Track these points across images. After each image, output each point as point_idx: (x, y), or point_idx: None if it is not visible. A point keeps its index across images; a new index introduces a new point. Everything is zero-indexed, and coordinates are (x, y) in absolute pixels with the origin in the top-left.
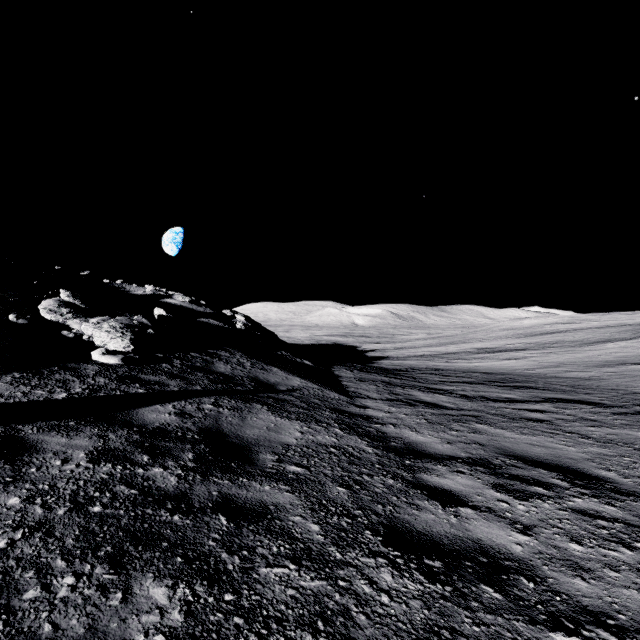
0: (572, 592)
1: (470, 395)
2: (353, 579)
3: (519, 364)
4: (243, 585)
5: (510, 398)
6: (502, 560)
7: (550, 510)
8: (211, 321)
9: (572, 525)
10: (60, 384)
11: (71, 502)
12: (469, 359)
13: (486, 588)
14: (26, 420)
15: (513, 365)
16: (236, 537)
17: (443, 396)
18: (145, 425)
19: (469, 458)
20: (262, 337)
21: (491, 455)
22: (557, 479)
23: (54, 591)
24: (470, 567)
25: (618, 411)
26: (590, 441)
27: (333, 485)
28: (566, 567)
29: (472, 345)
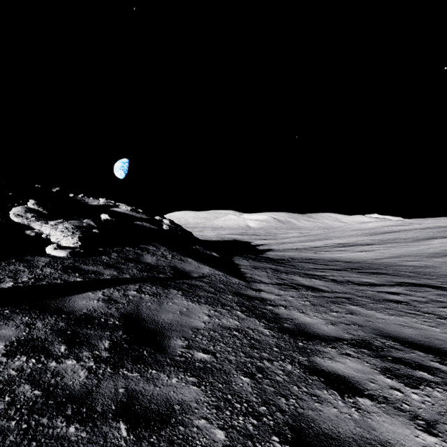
0: None
1: (338, 280)
2: None
3: (369, 255)
4: None
5: (370, 282)
6: None
7: (444, 400)
8: (144, 224)
9: None
10: (11, 274)
11: None
12: (332, 251)
13: None
14: None
15: (365, 256)
16: None
17: (318, 281)
18: (73, 312)
19: (352, 339)
20: (182, 235)
21: (370, 336)
22: (436, 362)
23: None
24: None
25: None
26: None
27: (237, 374)
28: None
29: (332, 241)
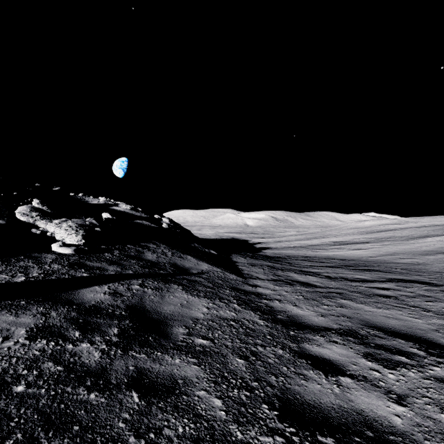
0: None
1: (332, 276)
2: None
3: (364, 253)
4: None
5: (362, 278)
6: (386, 434)
7: (416, 379)
8: (144, 222)
9: (439, 394)
10: (22, 270)
11: None
12: (328, 249)
13: None
14: None
15: (360, 254)
16: (145, 416)
17: (313, 277)
18: (83, 303)
19: (340, 329)
20: (181, 234)
21: (357, 326)
22: (414, 348)
23: None
24: (360, 443)
25: None
26: (431, 314)
27: (233, 357)
28: None
29: (329, 239)
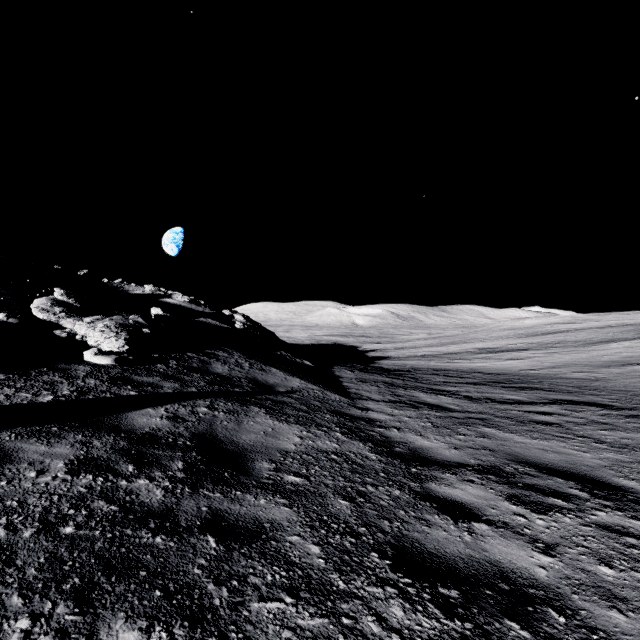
0: (610, 628)
1: (474, 396)
2: (359, 615)
3: (522, 364)
4: (231, 626)
5: (516, 400)
6: (526, 587)
7: (572, 525)
8: (210, 321)
9: (598, 543)
10: (47, 386)
11: (40, 522)
12: (471, 359)
13: (511, 624)
14: (5, 425)
15: (516, 365)
16: (225, 563)
17: (447, 397)
18: (134, 430)
19: (479, 465)
20: (261, 337)
21: (502, 462)
22: (575, 489)
23: (3, 639)
24: (491, 597)
25: (629, 413)
26: (604, 446)
27: (335, 497)
28: (599, 596)
29: (473, 345)
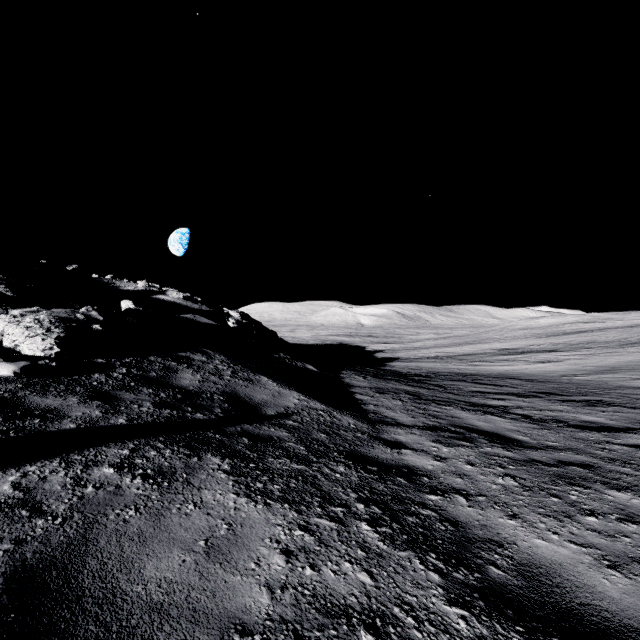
0: None
1: (535, 416)
2: None
3: (559, 368)
4: None
5: (599, 423)
6: None
7: None
8: (197, 317)
9: None
10: None
11: None
12: (493, 361)
13: None
14: None
15: (552, 369)
16: None
17: (501, 419)
18: None
19: None
20: (258, 336)
21: None
22: None
23: None
24: None
25: None
26: None
27: None
28: None
29: (490, 345)
